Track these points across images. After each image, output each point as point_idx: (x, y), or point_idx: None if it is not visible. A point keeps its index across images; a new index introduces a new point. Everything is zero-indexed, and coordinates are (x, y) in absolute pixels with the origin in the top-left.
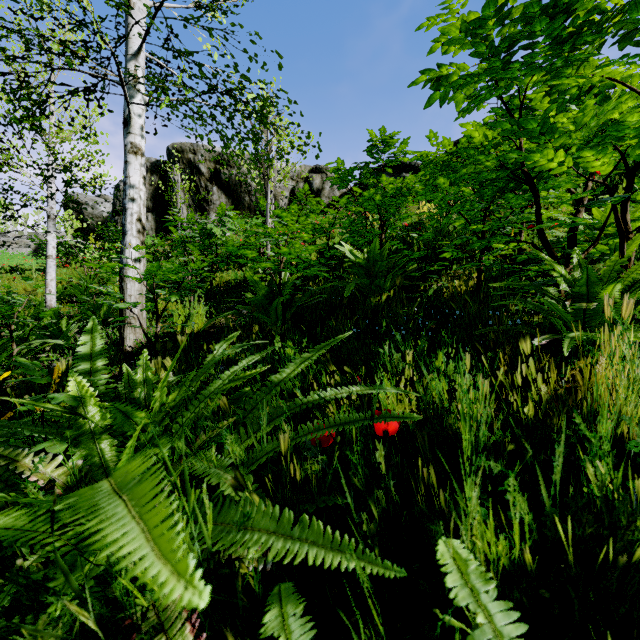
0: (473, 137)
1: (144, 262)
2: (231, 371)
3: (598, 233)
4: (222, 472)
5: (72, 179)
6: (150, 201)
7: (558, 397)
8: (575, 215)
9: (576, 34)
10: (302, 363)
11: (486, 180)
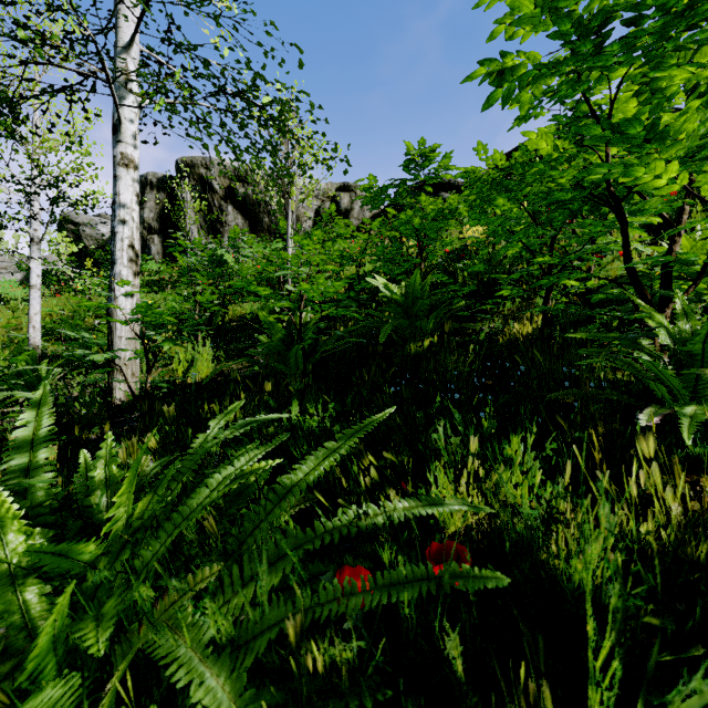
0: (530, 150)
1: (138, 297)
2: (223, 475)
3: (700, 270)
4: (198, 659)
5: (59, 196)
6: (156, 222)
7: (689, 512)
8: (670, 246)
9: (688, 10)
10: (325, 458)
11: (557, 202)
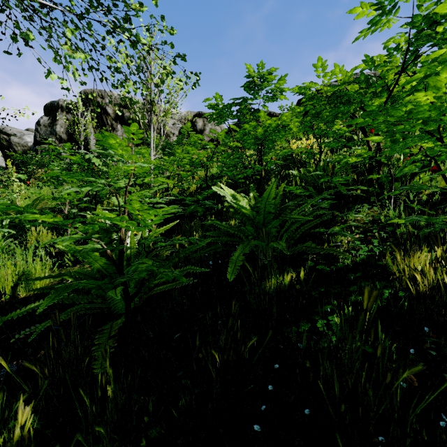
0: (375, 61)
1: None
2: None
3: None
4: None
5: None
6: (65, 134)
7: None
8: None
9: None
10: None
11: None
